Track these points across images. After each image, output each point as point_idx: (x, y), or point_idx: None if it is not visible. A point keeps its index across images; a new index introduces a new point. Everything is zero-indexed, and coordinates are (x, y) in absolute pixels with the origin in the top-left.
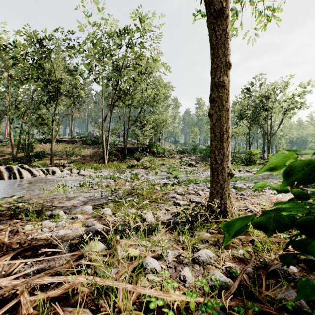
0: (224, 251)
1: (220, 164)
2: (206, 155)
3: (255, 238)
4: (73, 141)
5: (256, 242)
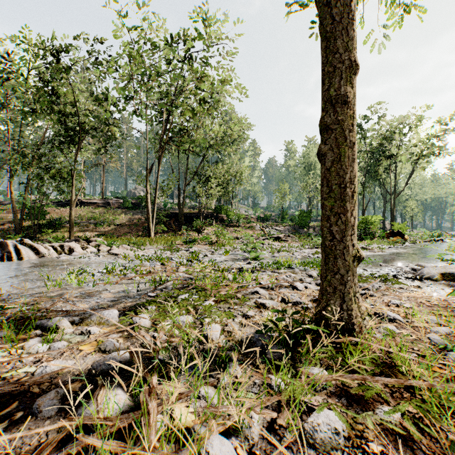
0: (360, 411)
1: (339, 240)
2: (301, 225)
3: (417, 384)
4: (104, 204)
5: (419, 390)
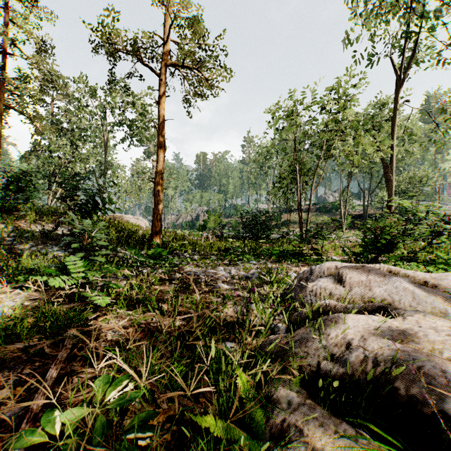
0: None
1: None
2: None
3: None
4: (306, 210)
5: None
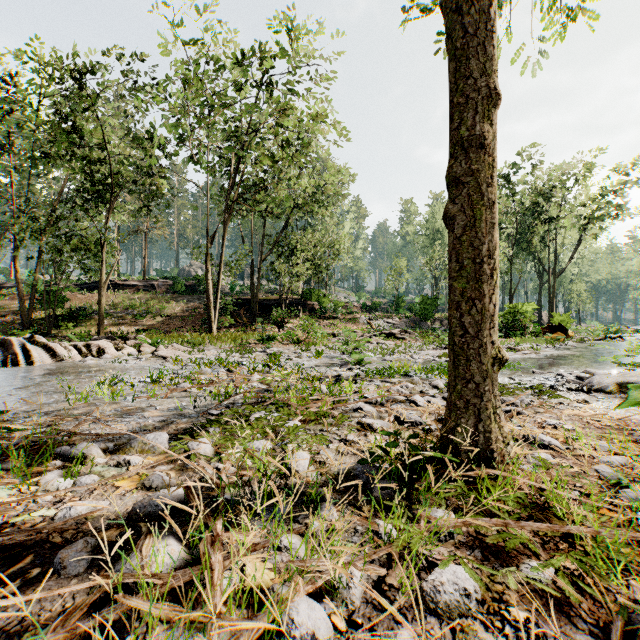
0: (499, 567)
1: (473, 336)
2: (423, 316)
3: (578, 531)
4: (147, 288)
5: (580, 540)
